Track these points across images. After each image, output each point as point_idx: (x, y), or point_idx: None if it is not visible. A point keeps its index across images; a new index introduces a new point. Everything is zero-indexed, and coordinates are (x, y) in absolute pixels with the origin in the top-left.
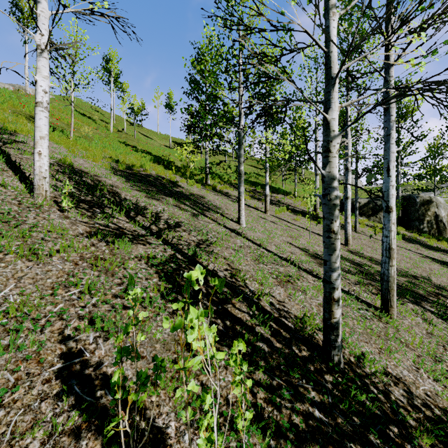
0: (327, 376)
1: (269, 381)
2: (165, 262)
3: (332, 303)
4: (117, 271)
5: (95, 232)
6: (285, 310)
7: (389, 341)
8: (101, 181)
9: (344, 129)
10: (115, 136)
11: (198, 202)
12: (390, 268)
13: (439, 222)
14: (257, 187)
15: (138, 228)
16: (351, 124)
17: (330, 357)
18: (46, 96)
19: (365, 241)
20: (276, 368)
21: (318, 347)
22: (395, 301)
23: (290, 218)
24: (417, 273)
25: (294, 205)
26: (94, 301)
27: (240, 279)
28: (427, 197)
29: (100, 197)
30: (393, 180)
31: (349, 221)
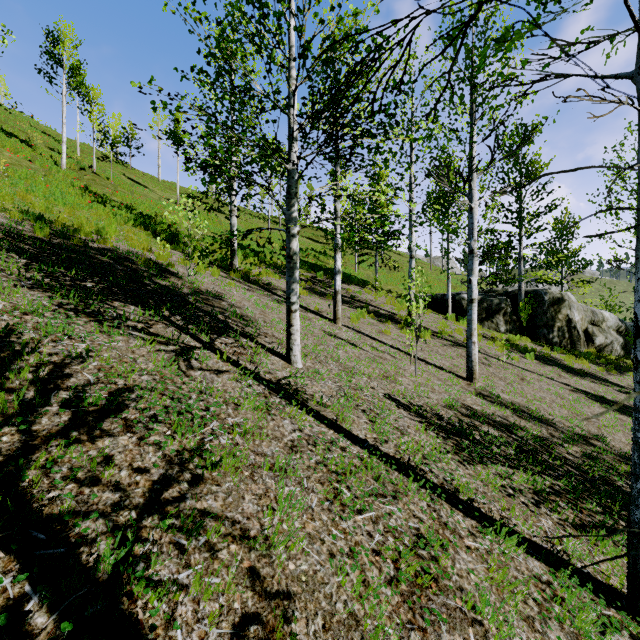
0: None
1: None
2: None
3: None
4: None
5: None
6: None
7: None
8: None
9: None
10: (70, 177)
11: (204, 311)
12: None
13: (573, 330)
14: (318, 274)
15: None
16: None
17: None
18: None
19: (491, 367)
20: None
21: None
22: None
23: (375, 329)
24: (583, 428)
25: (376, 304)
26: None
27: None
28: (558, 294)
29: None
30: None
31: (475, 340)
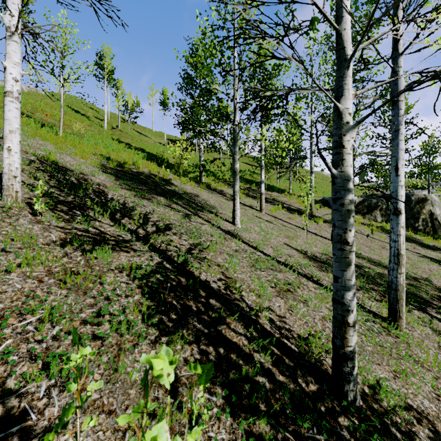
0: (341, 419)
1: (273, 437)
2: (151, 272)
3: (345, 328)
4: (92, 288)
5: (71, 238)
6: (286, 328)
7: (402, 361)
8: (87, 180)
9: (360, 120)
10: (109, 133)
11: (191, 201)
12: (398, 276)
13: (434, 221)
14: (251, 185)
15: (122, 233)
16: (368, 114)
17: (343, 392)
18: (17, 85)
19: (361, 240)
20: (280, 414)
21: (327, 376)
22: (404, 311)
23: (286, 216)
24: (417, 274)
25: (289, 203)
26: (55, 331)
27: (235, 291)
28: (422, 195)
29: (83, 197)
30: (402, 180)
31: None
